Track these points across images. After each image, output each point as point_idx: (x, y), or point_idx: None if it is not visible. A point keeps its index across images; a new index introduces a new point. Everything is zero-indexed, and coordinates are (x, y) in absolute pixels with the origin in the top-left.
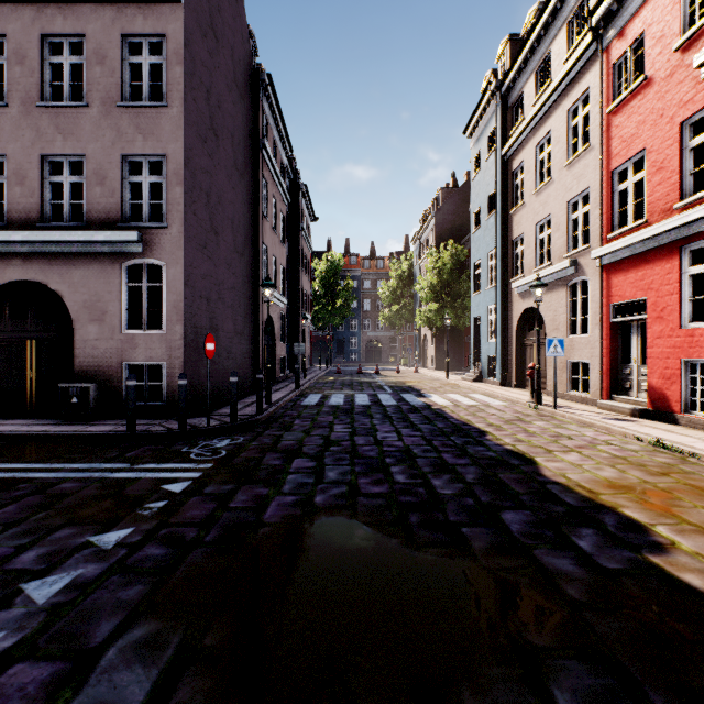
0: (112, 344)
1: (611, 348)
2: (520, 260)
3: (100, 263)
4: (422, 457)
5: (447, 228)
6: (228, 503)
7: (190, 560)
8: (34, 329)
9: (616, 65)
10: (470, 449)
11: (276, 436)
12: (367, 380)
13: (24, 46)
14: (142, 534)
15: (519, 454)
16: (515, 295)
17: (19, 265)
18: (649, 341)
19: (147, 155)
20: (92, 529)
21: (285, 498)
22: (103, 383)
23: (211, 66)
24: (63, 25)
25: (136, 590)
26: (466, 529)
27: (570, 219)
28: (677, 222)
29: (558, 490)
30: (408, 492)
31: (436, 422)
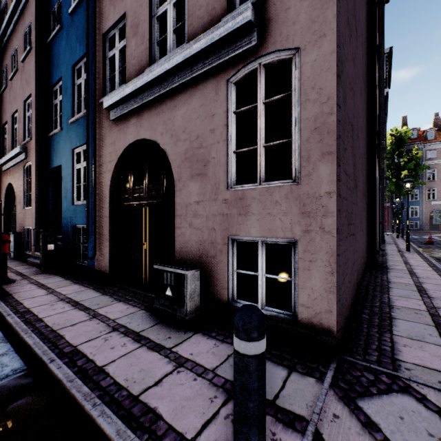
0: (215, 209)
1: None
2: None
3: (201, 92)
4: None
5: None
6: None
7: None
8: (147, 195)
9: None
10: None
11: None
12: None
13: None
14: None
15: None
16: None
17: (134, 125)
18: None
19: None
20: None
21: None
22: (205, 266)
23: None
24: None
25: None
26: None
27: None
28: None
29: None
30: None
31: None
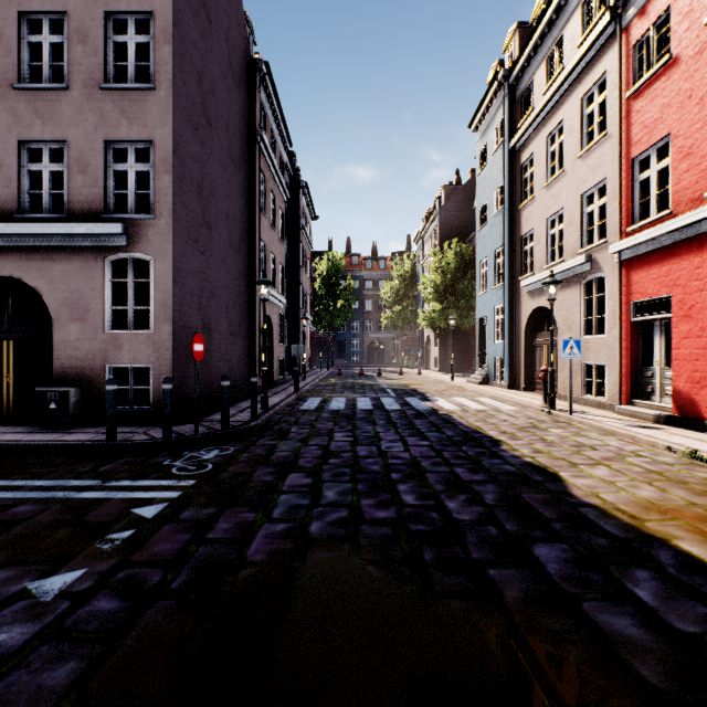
0: (95, 345)
1: (630, 349)
2: (530, 257)
3: (82, 258)
4: (433, 471)
5: (450, 226)
6: (206, 533)
7: (147, 619)
8: (11, 329)
9: (636, 46)
10: (485, 462)
11: (270, 445)
12: (369, 382)
13: (0, 24)
14: (94, 577)
15: (541, 468)
16: (524, 294)
17: None
18: (675, 342)
19: (133, 141)
20: (35, 571)
21: (274, 526)
22: (85, 387)
23: (203, 49)
24: (42, 1)
25: (67, 669)
26: (494, 571)
27: (584, 213)
28: None
29: (594, 514)
30: (419, 517)
31: (444, 430)
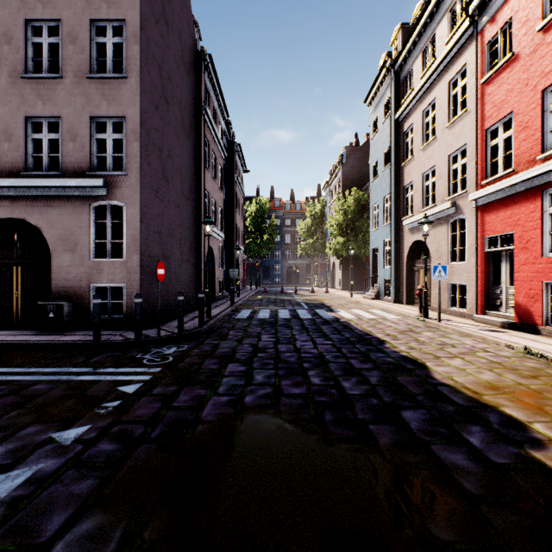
0: (82, 270)
1: (484, 272)
2: (410, 202)
3: (73, 204)
4: (334, 362)
5: (351, 178)
6: (172, 402)
7: (137, 455)
8: (19, 257)
9: (489, 45)
10: (372, 355)
11: (214, 344)
12: (288, 298)
13: (11, 29)
14: (97, 430)
15: (413, 360)
16: (406, 230)
17: (7, 206)
18: (516, 267)
19: (111, 117)
20: (55, 426)
21: (220, 398)
22: (75, 301)
23: (163, 46)
24: (42, 12)
25: (87, 483)
26: (373, 426)
27: (450, 169)
28: (539, 171)
29: (447, 391)
30: (323, 393)
31: (343, 333)
